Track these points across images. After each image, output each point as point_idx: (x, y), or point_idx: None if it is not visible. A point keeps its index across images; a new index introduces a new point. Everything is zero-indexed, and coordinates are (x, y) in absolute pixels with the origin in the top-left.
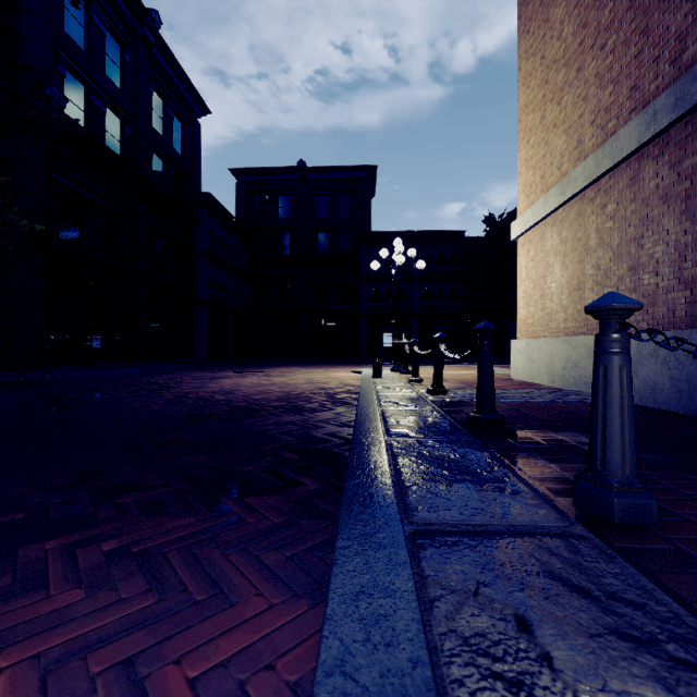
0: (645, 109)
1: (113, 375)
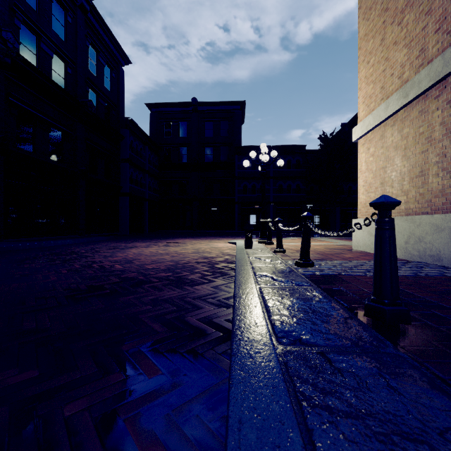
0: None
1: (52, 245)
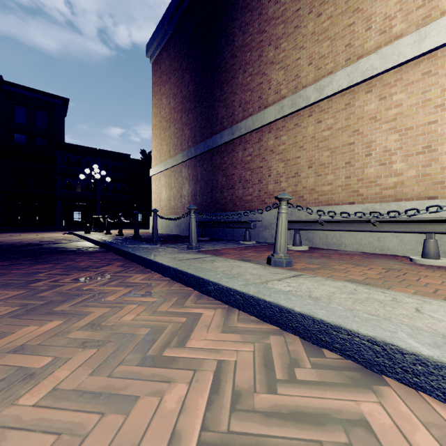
0: (182, 153)
1: None
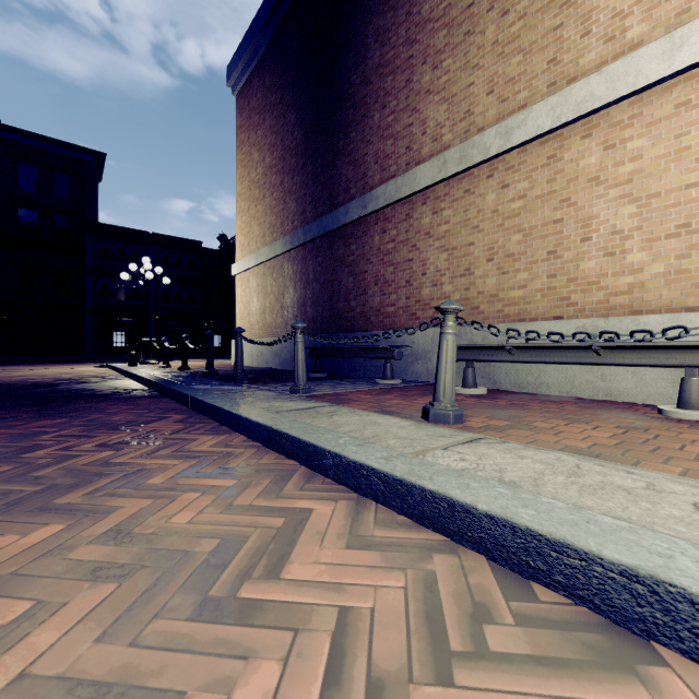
0: (284, 238)
1: None
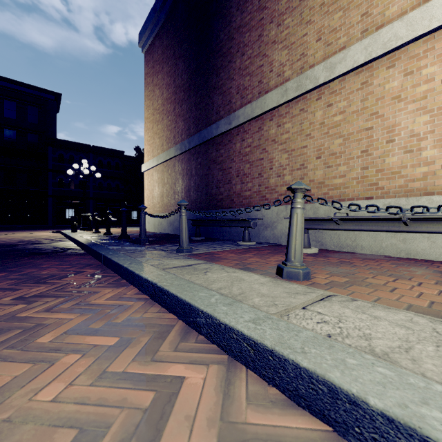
0: (175, 146)
1: None
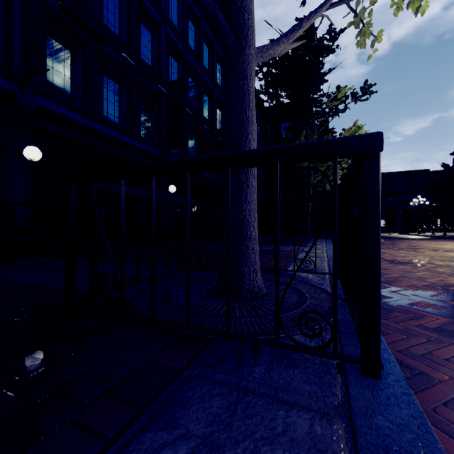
0: None
1: None
